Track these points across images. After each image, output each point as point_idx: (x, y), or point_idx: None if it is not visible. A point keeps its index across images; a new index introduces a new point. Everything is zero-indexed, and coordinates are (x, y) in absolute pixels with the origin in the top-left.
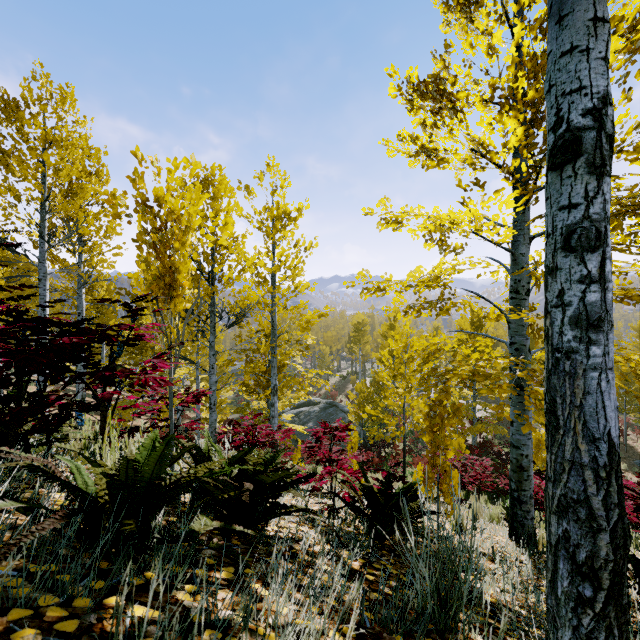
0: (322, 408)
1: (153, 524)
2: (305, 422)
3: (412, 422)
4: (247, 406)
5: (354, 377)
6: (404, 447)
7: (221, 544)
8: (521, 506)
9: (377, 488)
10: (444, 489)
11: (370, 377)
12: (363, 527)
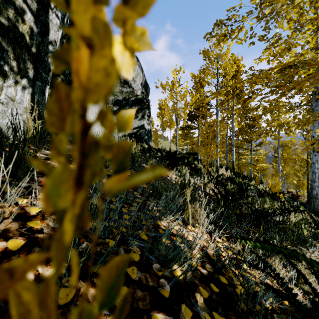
0: None
1: None
2: None
3: None
4: None
5: None
6: None
7: None
8: None
9: None
10: None
11: None
12: None
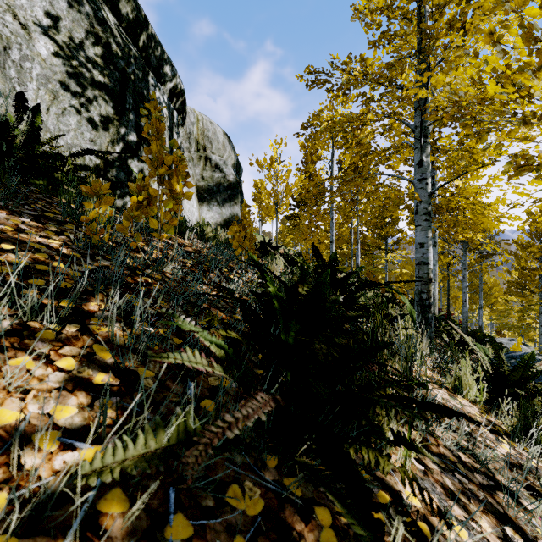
0: None
1: None
2: None
3: None
4: None
5: None
6: None
7: None
8: None
9: None
10: None
11: None
12: None
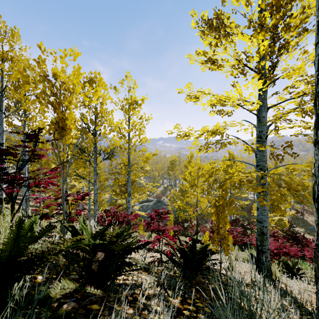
0: (154, 203)
1: (13, 293)
2: (146, 210)
3: (199, 209)
4: (115, 202)
5: (170, 187)
6: (197, 222)
7: (68, 311)
8: (263, 254)
9: (185, 246)
10: (224, 247)
11: (178, 187)
12: (179, 274)
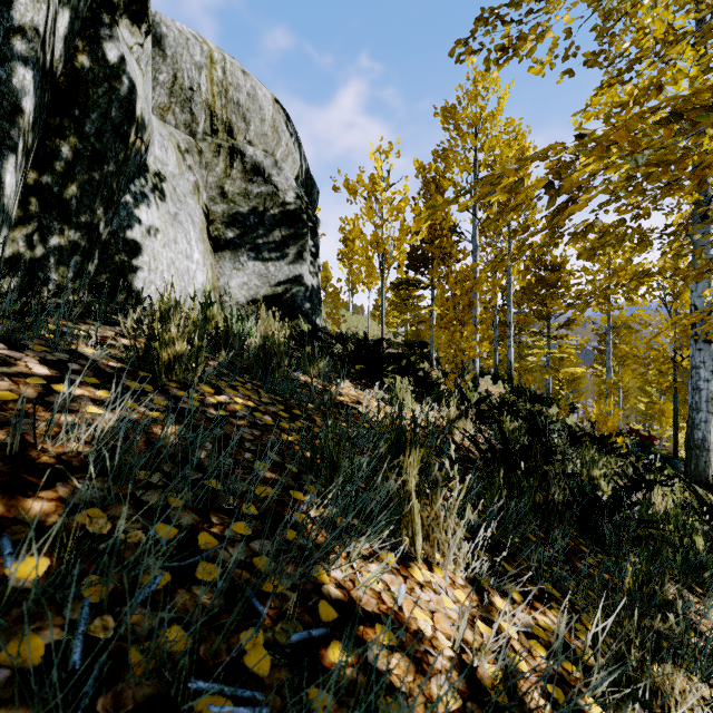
0: None
1: None
2: None
3: None
4: None
5: None
6: None
7: None
8: None
9: None
10: None
11: None
12: None
